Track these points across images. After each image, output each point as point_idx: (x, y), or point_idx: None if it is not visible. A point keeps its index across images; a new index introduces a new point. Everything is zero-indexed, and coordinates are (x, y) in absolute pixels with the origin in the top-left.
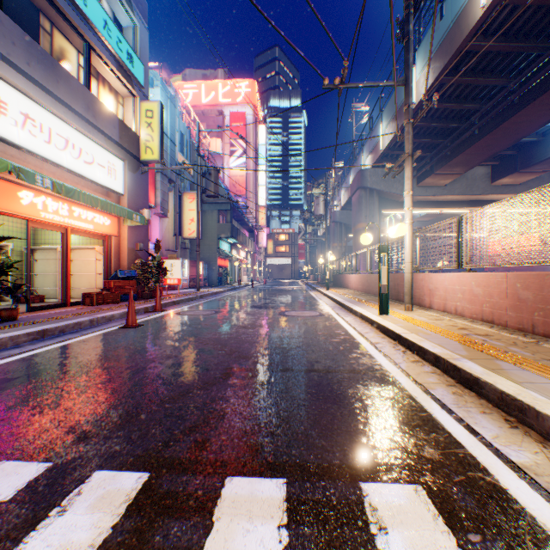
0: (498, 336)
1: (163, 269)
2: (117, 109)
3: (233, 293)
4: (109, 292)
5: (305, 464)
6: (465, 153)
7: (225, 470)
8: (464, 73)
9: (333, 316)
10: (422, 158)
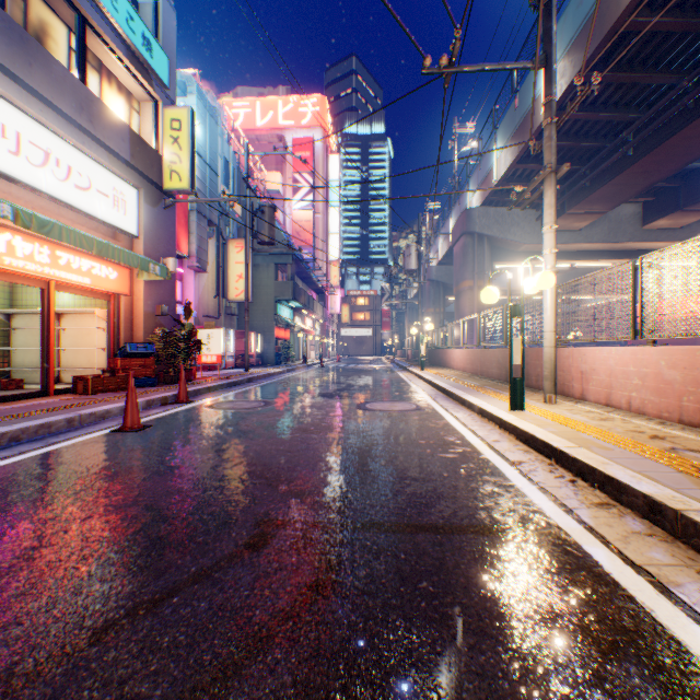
0: None
1: (196, 342)
2: (129, 117)
3: (294, 374)
4: (112, 375)
5: None
6: (612, 183)
7: None
8: (617, 67)
9: (438, 411)
10: None
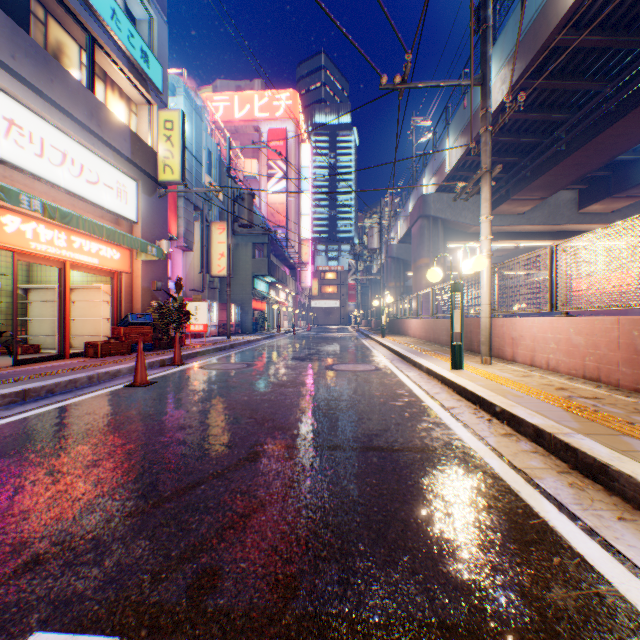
0: (610, 399)
1: (186, 313)
2: (129, 119)
3: (270, 342)
4: (117, 341)
5: (368, 619)
6: (549, 174)
7: (240, 632)
8: (550, 75)
9: (393, 371)
10: (496, 181)
